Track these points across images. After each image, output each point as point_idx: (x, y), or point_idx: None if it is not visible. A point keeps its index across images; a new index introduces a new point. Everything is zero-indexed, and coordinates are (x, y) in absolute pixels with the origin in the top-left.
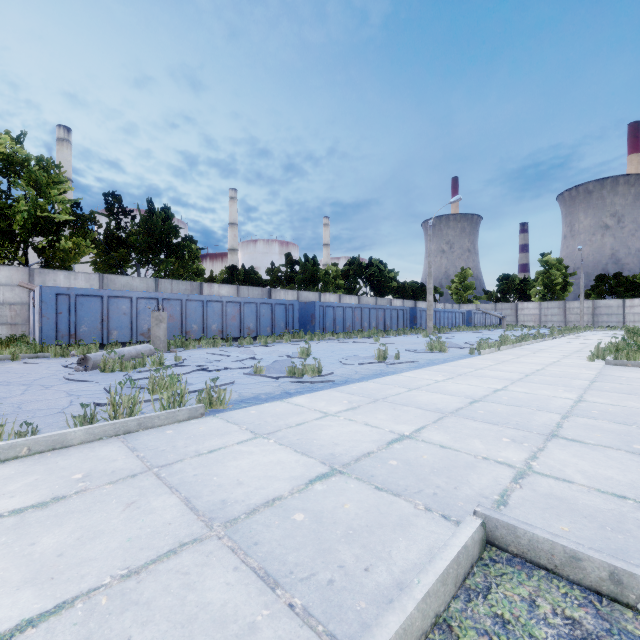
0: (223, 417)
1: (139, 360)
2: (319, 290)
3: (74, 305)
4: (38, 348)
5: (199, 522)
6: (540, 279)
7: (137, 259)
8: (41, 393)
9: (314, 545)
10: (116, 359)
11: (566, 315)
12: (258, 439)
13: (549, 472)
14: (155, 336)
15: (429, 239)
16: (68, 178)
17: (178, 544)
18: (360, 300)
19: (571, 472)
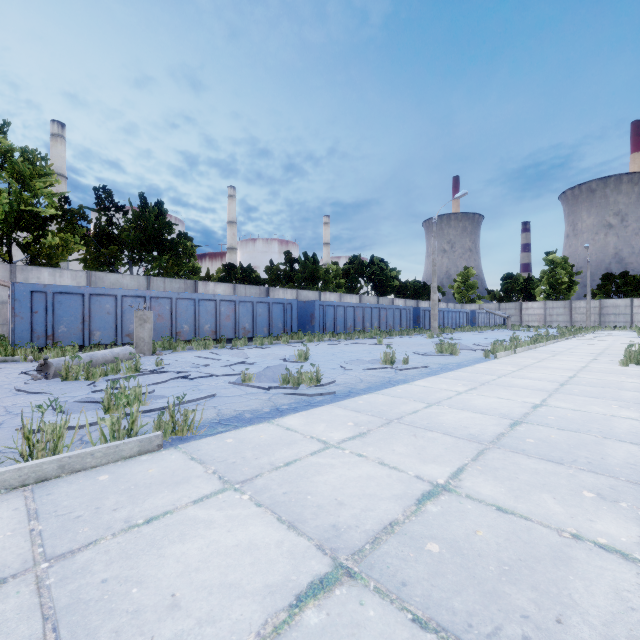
0: (187, 450)
1: (112, 366)
2: (319, 289)
3: (51, 303)
4: (9, 351)
5: None
6: (545, 278)
7: (128, 256)
8: None
9: None
10: (81, 365)
11: (572, 315)
12: (226, 493)
13: None
14: (139, 337)
15: (433, 236)
16: (62, 175)
17: None
18: (361, 299)
19: None
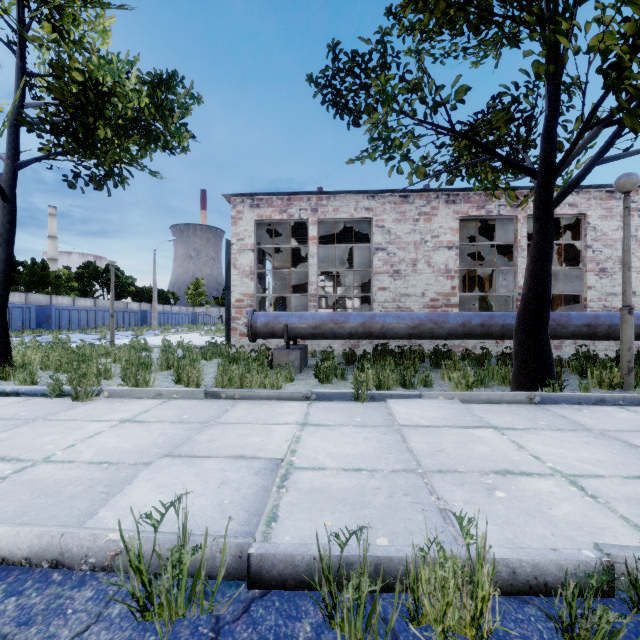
0: None
1: None
2: (50, 292)
3: None
4: None
5: None
6: None
7: None
8: None
9: None
10: None
11: None
12: None
13: None
14: None
15: (154, 263)
16: None
17: None
18: (96, 303)
19: None
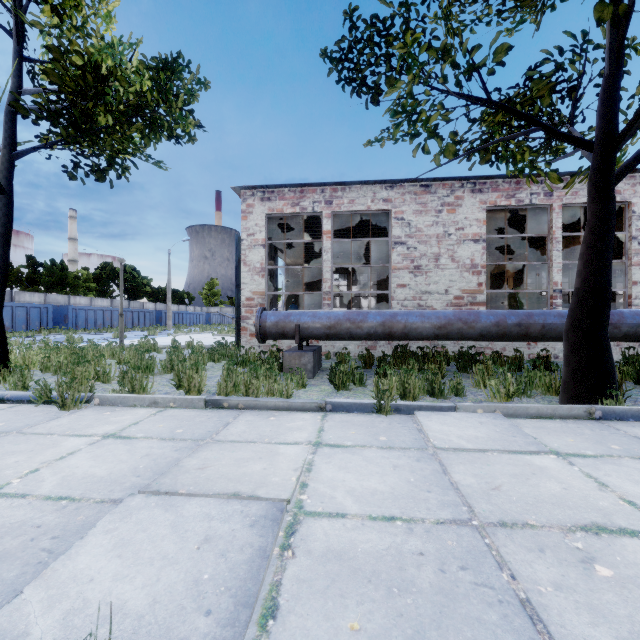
0: None
1: None
2: (68, 292)
3: None
4: None
5: None
6: None
7: None
8: None
9: None
10: None
11: None
12: None
13: None
14: None
15: (169, 263)
16: None
17: None
18: (113, 303)
19: None
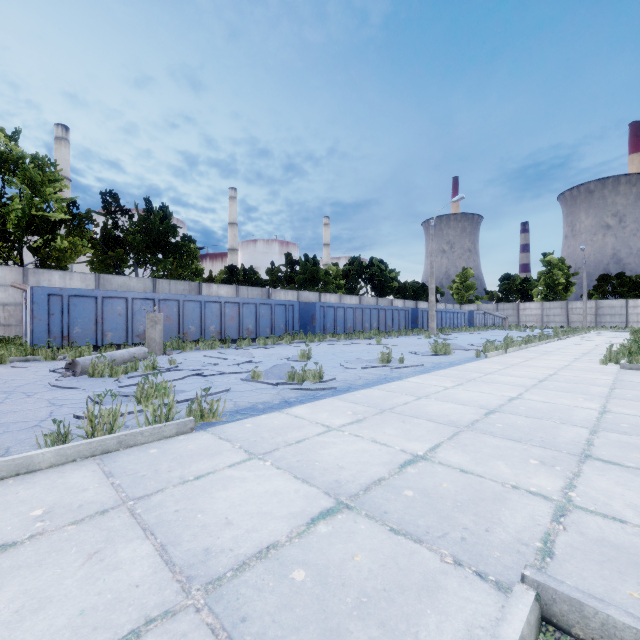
0: (215, 432)
1: (131, 364)
2: (319, 290)
3: (67, 306)
4: (29, 351)
5: (174, 583)
6: (542, 279)
7: (134, 259)
8: (21, 402)
9: (318, 622)
10: (106, 364)
11: (568, 315)
12: (253, 461)
13: (594, 507)
14: (150, 338)
15: (431, 238)
16: (66, 177)
17: (143, 620)
18: (361, 300)
19: (619, 507)
